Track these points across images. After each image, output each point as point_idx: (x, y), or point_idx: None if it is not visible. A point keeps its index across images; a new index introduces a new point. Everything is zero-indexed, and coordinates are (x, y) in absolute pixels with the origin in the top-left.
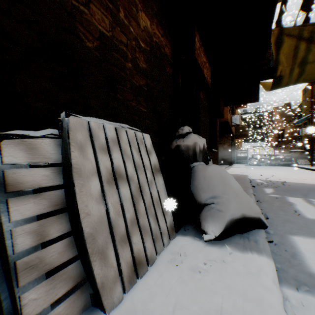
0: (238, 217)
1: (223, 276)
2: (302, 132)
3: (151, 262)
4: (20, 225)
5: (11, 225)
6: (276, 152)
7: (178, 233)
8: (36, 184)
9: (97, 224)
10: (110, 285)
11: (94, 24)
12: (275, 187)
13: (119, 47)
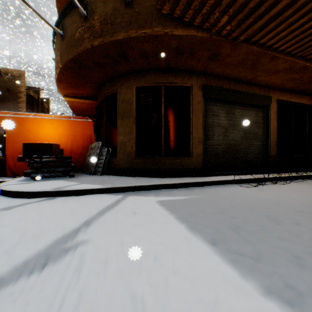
0: None
1: None
2: None
3: None
4: None
5: None
6: None
7: None
8: None
9: None
10: None
11: None
12: None
13: None
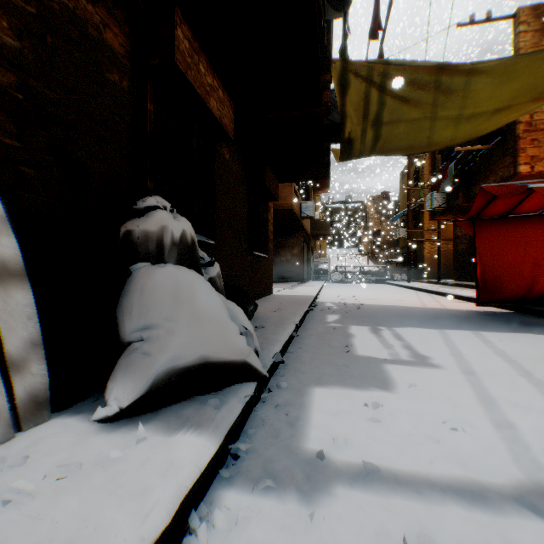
0: (190, 364)
1: (63, 501)
2: (400, 234)
3: None
4: None
5: None
6: (372, 264)
7: (68, 410)
8: None
9: None
10: None
11: None
12: (345, 313)
13: None
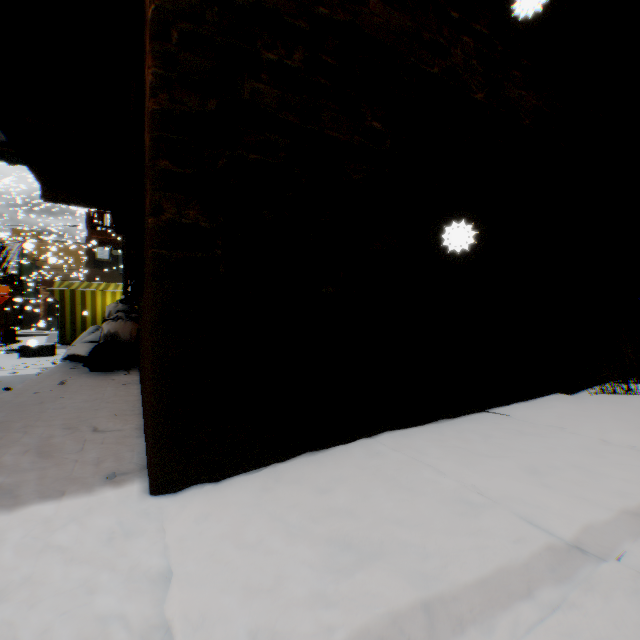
0: None
1: None
2: None
3: None
4: None
5: None
6: None
7: None
8: None
9: None
10: None
11: None
12: None
13: None
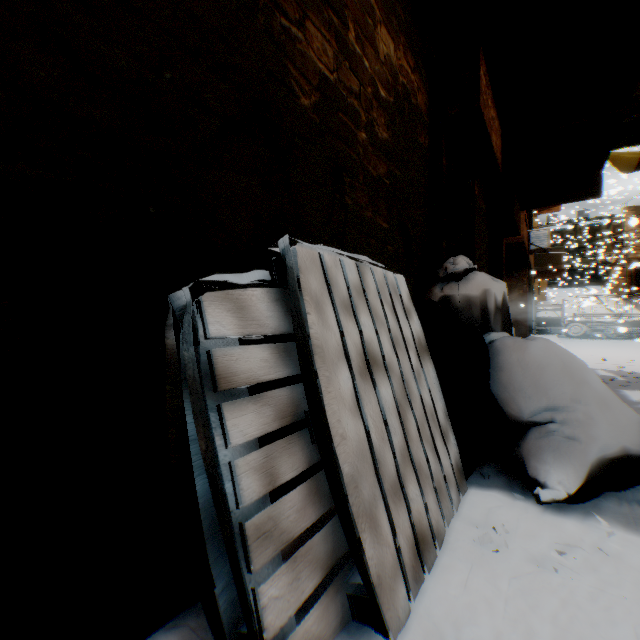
0: (613, 455)
1: (614, 584)
2: None
3: (439, 539)
4: (238, 454)
5: (227, 453)
6: (631, 309)
7: (469, 481)
8: (253, 377)
9: (357, 458)
10: (390, 582)
11: (312, 60)
12: None
13: (347, 101)
